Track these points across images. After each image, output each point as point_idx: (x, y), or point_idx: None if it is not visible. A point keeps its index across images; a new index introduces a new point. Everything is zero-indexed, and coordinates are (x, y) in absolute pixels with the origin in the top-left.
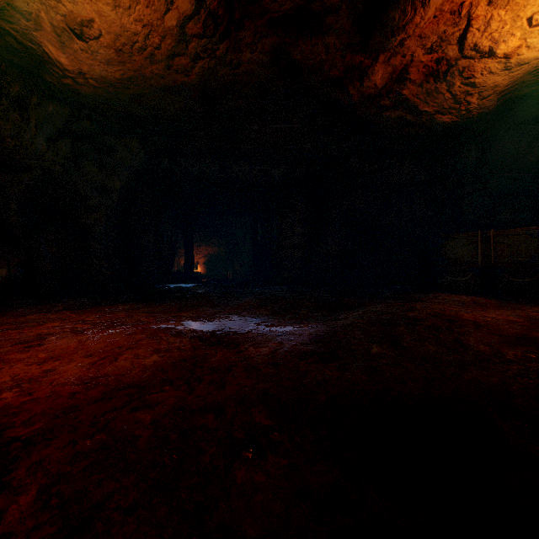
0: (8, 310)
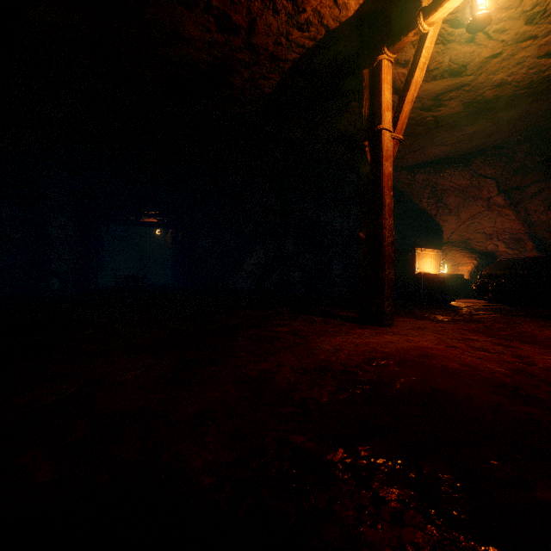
0: None
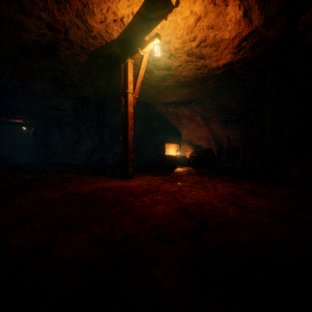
0: (272, 187)
